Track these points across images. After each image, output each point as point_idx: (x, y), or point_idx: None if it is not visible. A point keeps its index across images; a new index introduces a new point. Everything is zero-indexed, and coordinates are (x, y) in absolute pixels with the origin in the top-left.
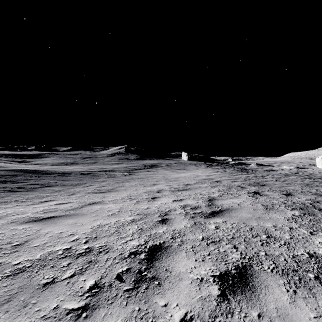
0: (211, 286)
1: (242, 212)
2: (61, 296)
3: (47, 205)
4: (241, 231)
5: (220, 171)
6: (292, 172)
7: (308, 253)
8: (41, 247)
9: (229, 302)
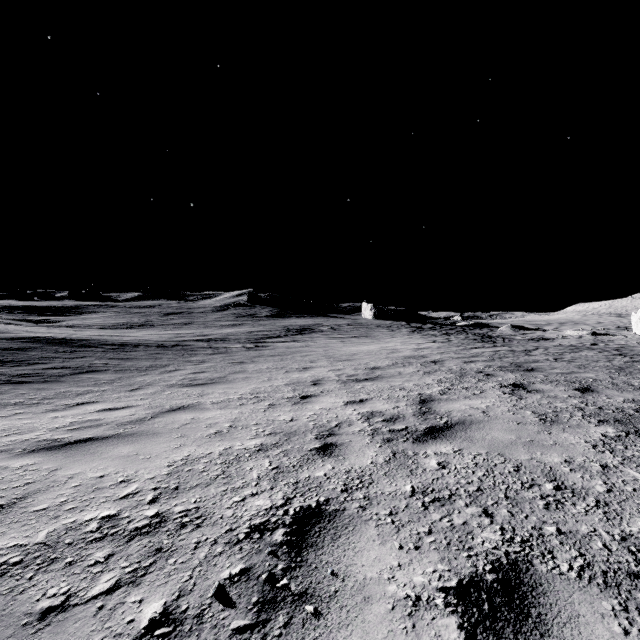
0: (441, 619)
1: (494, 428)
2: None
3: (82, 412)
4: (497, 473)
5: (439, 340)
6: (585, 343)
7: None
8: (51, 513)
9: None
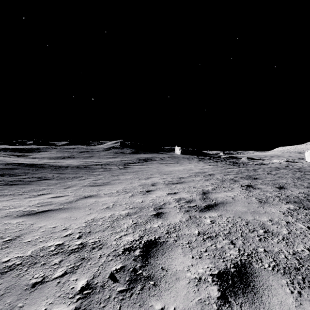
0: (210, 287)
1: (237, 205)
2: (50, 298)
3: (43, 198)
4: (237, 225)
5: (212, 164)
6: (282, 166)
7: (308, 249)
8: (32, 243)
9: (230, 306)
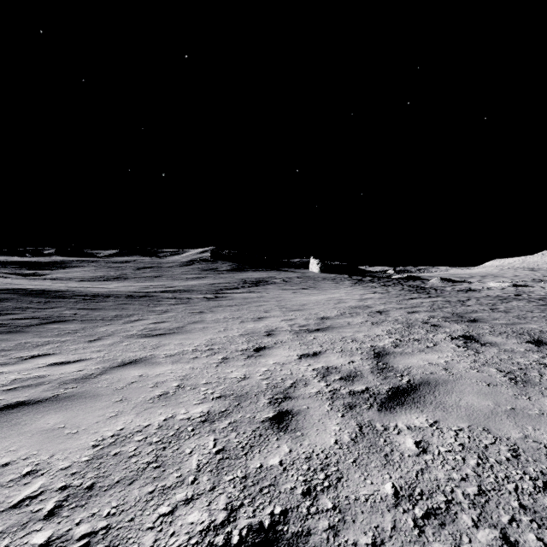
0: None
1: (464, 391)
2: None
3: (31, 367)
4: (493, 461)
5: (379, 291)
6: (509, 294)
7: None
8: None
9: None
